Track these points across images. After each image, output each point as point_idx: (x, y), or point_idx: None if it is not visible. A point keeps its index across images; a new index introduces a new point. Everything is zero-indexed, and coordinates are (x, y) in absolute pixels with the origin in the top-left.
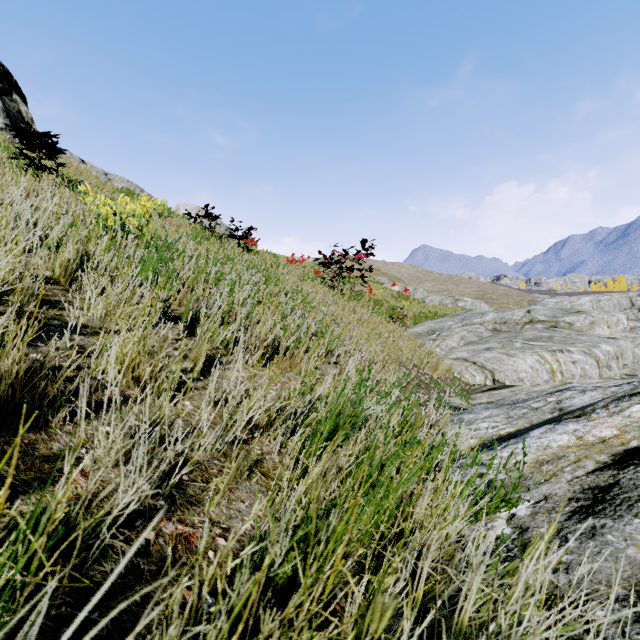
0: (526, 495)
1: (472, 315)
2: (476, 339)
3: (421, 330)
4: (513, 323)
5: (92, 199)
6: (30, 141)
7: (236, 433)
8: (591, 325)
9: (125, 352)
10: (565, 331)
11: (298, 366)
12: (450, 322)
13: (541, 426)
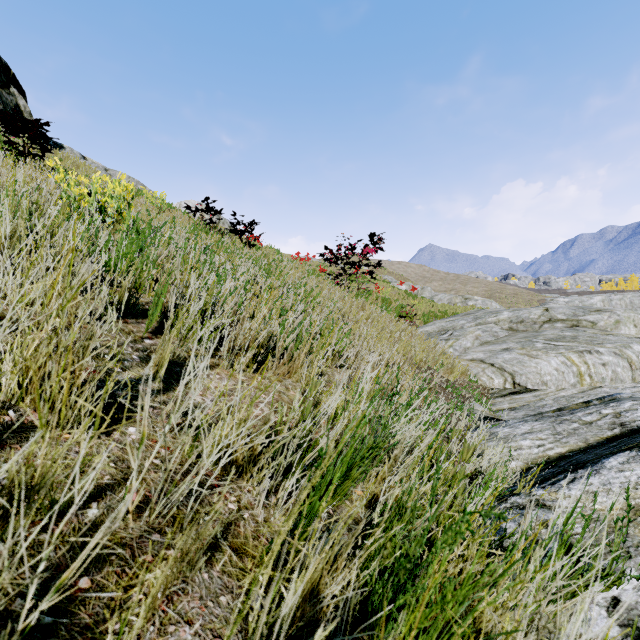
0: (628, 565)
1: (486, 314)
2: (491, 339)
3: (431, 329)
4: (530, 322)
5: (62, 176)
6: (11, 124)
7: (191, 486)
8: (616, 324)
9: (27, 355)
10: (589, 330)
11: (298, 371)
12: (462, 321)
13: (618, 452)
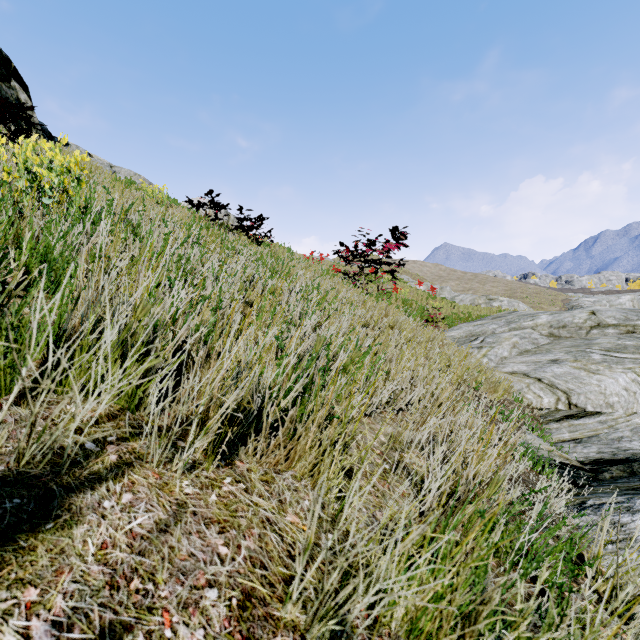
0: None
1: (520, 317)
2: (531, 347)
3: (458, 334)
4: (575, 327)
5: None
6: None
7: None
8: None
9: None
10: None
11: (305, 457)
12: (493, 325)
13: None
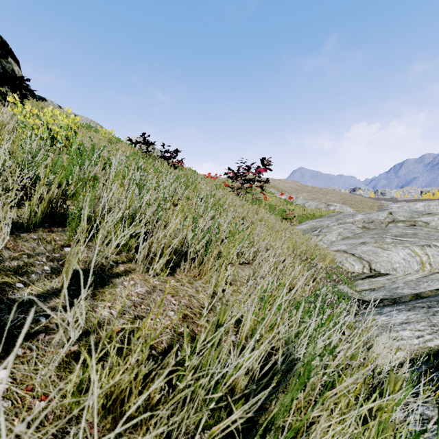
0: None
1: (345, 216)
2: (350, 235)
3: (305, 227)
4: (378, 222)
5: (20, 109)
6: None
7: None
8: None
9: None
10: (425, 229)
11: (208, 273)
12: (327, 221)
13: None
